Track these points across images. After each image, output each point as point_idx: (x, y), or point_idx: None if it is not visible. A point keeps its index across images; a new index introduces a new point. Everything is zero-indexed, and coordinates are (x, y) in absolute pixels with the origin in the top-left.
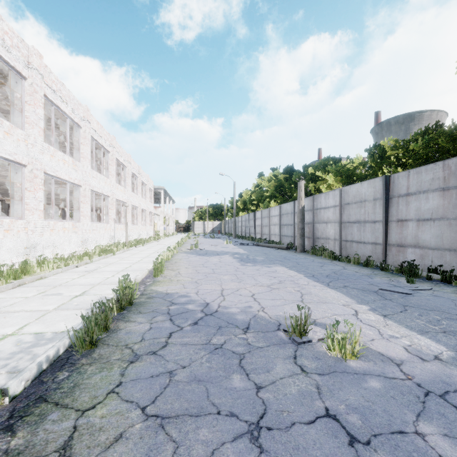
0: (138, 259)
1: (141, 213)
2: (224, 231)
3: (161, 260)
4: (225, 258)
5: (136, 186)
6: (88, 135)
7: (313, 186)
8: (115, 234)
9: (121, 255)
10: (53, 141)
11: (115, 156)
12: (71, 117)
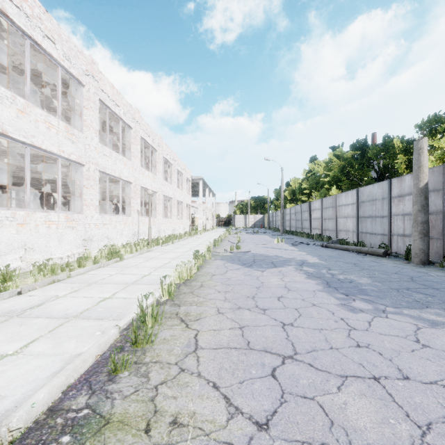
0: (144, 272)
1: (175, 205)
2: (268, 225)
3: (169, 288)
4: (290, 275)
5: (170, 175)
6: (94, 96)
7: (401, 162)
8: (139, 229)
9: (130, 260)
10: (28, 92)
11: (139, 134)
12: (63, 65)
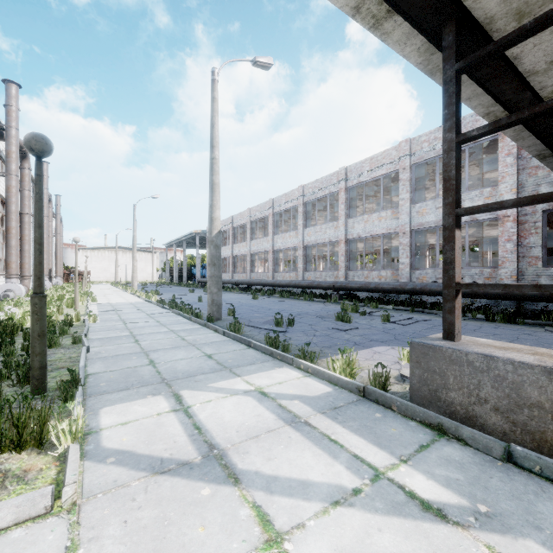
0: None
1: None
2: None
3: None
4: None
5: None
6: None
7: None
8: None
9: None
10: None
11: None
12: None
